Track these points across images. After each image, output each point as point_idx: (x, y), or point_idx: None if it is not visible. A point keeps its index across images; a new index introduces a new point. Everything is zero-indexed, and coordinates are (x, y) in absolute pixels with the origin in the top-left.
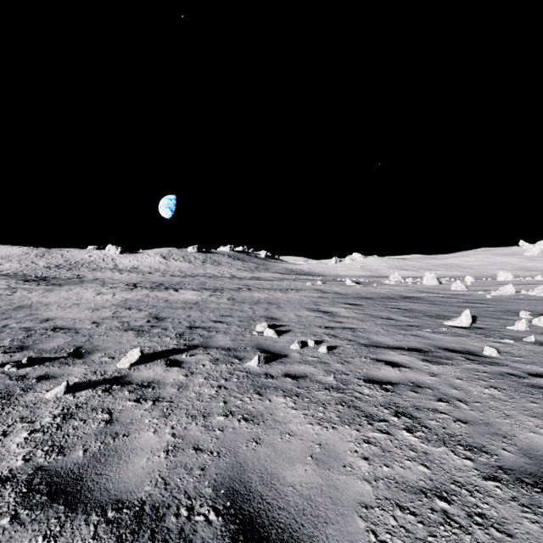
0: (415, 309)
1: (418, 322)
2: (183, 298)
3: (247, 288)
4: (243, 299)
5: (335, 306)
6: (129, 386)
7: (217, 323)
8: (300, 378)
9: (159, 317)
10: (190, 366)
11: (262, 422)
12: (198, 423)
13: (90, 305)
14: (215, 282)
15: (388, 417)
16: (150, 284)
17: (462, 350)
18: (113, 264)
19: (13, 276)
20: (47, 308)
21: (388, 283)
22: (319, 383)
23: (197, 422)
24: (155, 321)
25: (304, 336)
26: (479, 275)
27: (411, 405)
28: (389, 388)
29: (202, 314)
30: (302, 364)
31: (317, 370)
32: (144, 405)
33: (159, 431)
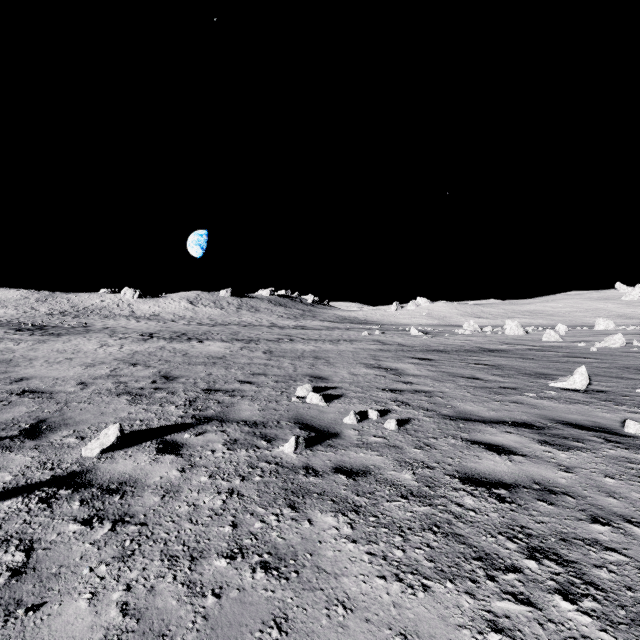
0: (504, 365)
1: (514, 383)
2: (207, 351)
3: (289, 339)
4: (283, 352)
5: (400, 361)
6: (85, 491)
7: (245, 384)
8: (360, 476)
9: (169, 376)
10: (192, 452)
11: (294, 572)
12: (178, 577)
13: (86, 359)
14: (251, 332)
15: (518, 559)
16: (170, 334)
17: (592, 426)
18: (129, 310)
19: (6, 324)
20: (30, 364)
21: (462, 333)
22: (390, 486)
23: (176, 572)
24: (163, 382)
25: (362, 403)
26: (569, 323)
27: (552, 533)
28: (504, 494)
29: (227, 372)
30: (361, 449)
31: (385, 460)
32: (96, 531)
33: (101, 597)
